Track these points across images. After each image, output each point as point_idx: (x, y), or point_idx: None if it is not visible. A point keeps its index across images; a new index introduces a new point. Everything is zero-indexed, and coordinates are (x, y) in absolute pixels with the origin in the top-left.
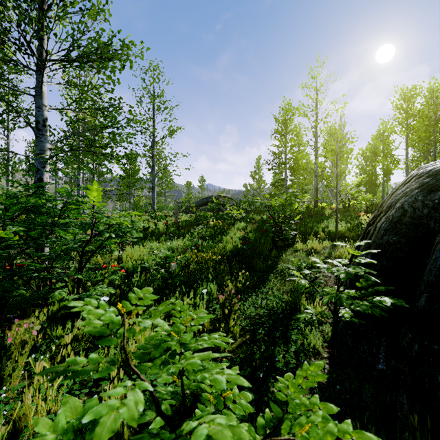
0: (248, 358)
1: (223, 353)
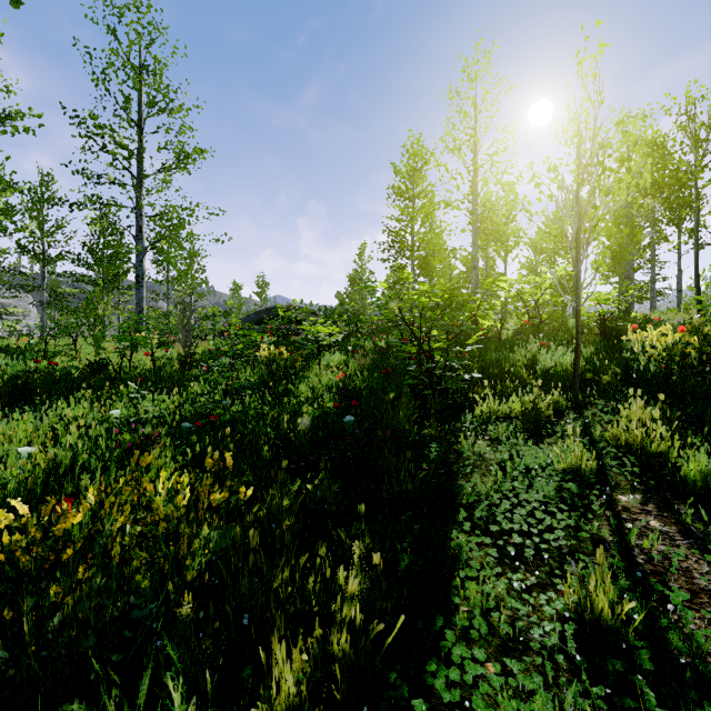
0: None
1: None
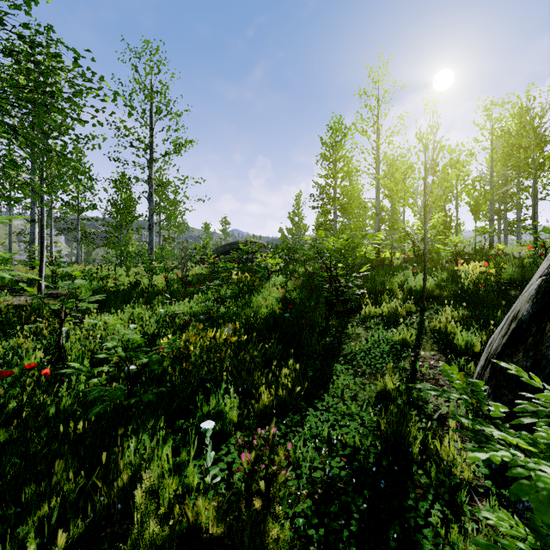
0: None
1: None
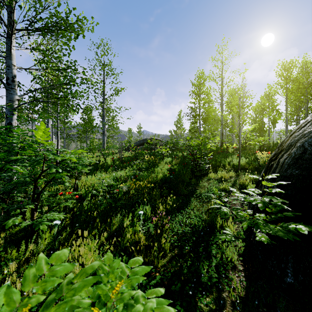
0: (177, 273)
1: (156, 267)
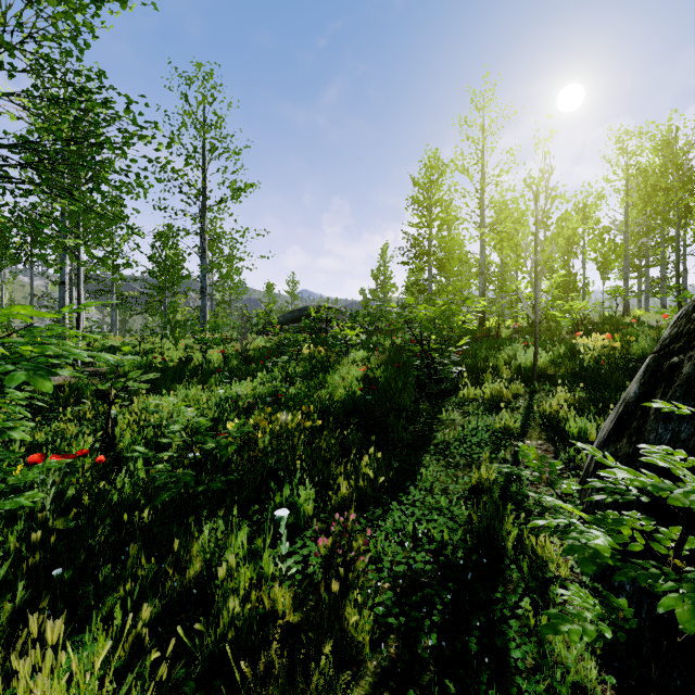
0: None
1: None
